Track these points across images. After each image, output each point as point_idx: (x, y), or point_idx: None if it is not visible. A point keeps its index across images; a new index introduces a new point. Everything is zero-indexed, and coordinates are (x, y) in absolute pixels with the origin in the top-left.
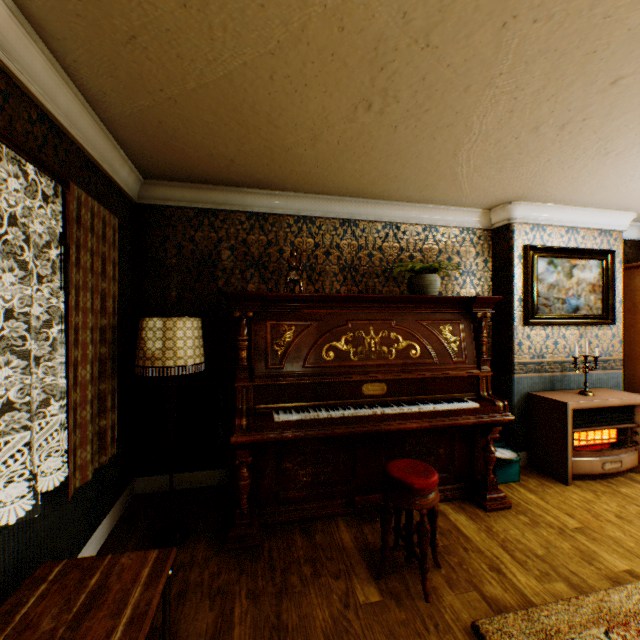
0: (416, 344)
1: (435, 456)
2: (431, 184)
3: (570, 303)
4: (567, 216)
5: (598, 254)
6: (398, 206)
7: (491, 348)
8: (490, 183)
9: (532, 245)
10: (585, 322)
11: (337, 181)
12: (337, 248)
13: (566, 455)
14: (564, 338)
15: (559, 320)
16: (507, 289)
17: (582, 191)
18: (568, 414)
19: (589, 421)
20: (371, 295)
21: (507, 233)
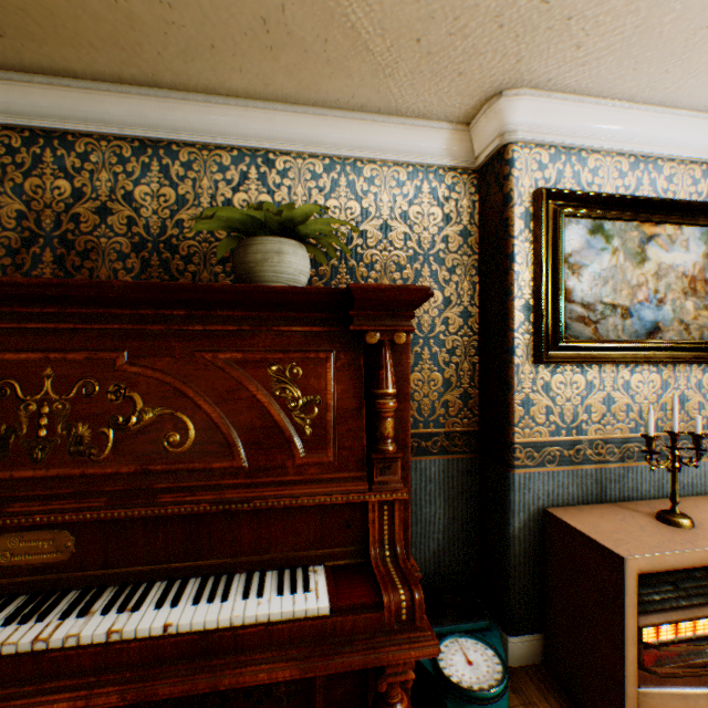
0: (188, 416)
1: (263, 704)
2: (272, 14)
3: (642, 316)
4: (634, 129)
5: (704, 214)
6: (260, 111)
7: (478, 408)
8: (417, 1)
9: (553, 189)
10: (675, 356)
11: (34, 10)
12: (128, 200)
13: (623, 689)
14: (628, 390)
15: (617, 352)
16: (501, 286)
17: (665, 33)
18: (628, 586)
19: (683, 593)
20: (27, 278)
21: (501, 167)
